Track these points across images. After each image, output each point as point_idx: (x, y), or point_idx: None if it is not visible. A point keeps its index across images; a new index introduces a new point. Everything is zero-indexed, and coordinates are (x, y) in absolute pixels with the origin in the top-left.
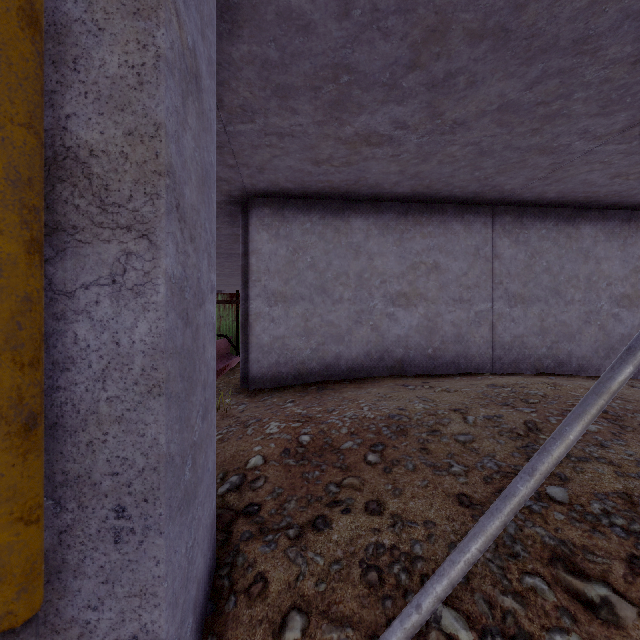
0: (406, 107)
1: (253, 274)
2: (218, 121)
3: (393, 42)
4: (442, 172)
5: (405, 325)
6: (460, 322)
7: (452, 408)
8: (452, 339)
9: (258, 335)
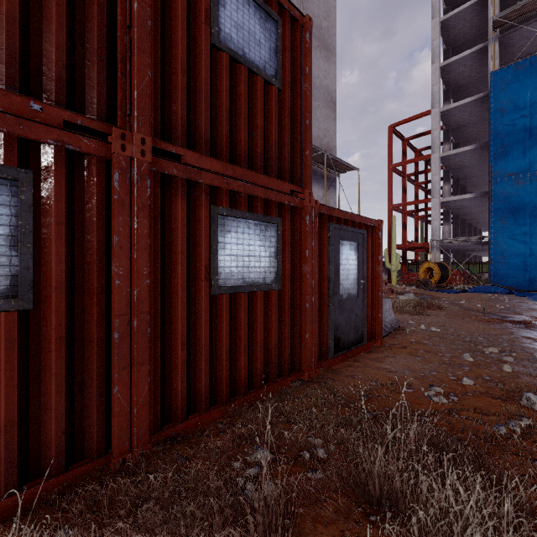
0: None
1: None
2: None
3: None
4: None
5: None
6: None
7: None
8: None
9: None
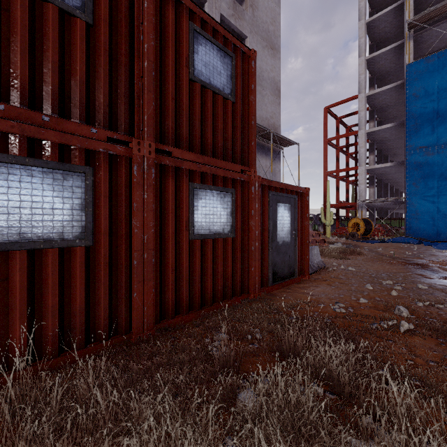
0: None
1: None
2: None
3: None
4: None
5: None
6: None
7: None
8: None
9: None
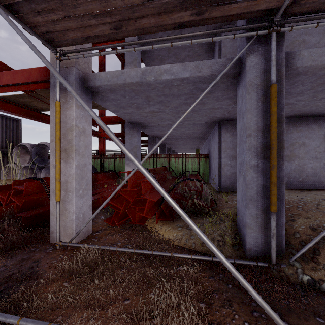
0: (303, 97)
1: (223, 149)
2: (231, 105)
3: (305, 87)
4: (311, 109)
5: (288, 168)
6: (316, 167)
7: (322, 199)
8: (311, 174)
9: (225, 172)
